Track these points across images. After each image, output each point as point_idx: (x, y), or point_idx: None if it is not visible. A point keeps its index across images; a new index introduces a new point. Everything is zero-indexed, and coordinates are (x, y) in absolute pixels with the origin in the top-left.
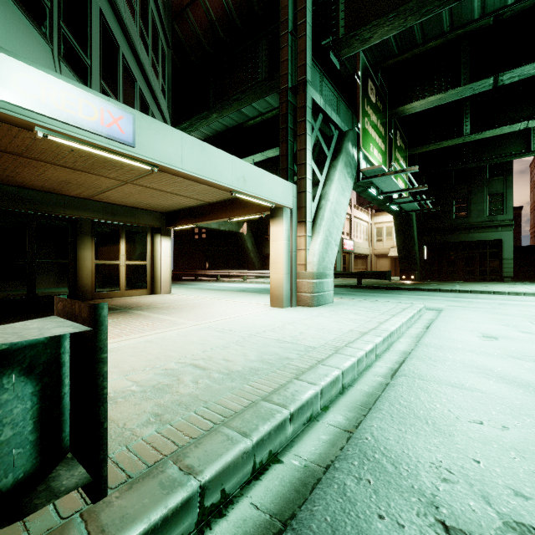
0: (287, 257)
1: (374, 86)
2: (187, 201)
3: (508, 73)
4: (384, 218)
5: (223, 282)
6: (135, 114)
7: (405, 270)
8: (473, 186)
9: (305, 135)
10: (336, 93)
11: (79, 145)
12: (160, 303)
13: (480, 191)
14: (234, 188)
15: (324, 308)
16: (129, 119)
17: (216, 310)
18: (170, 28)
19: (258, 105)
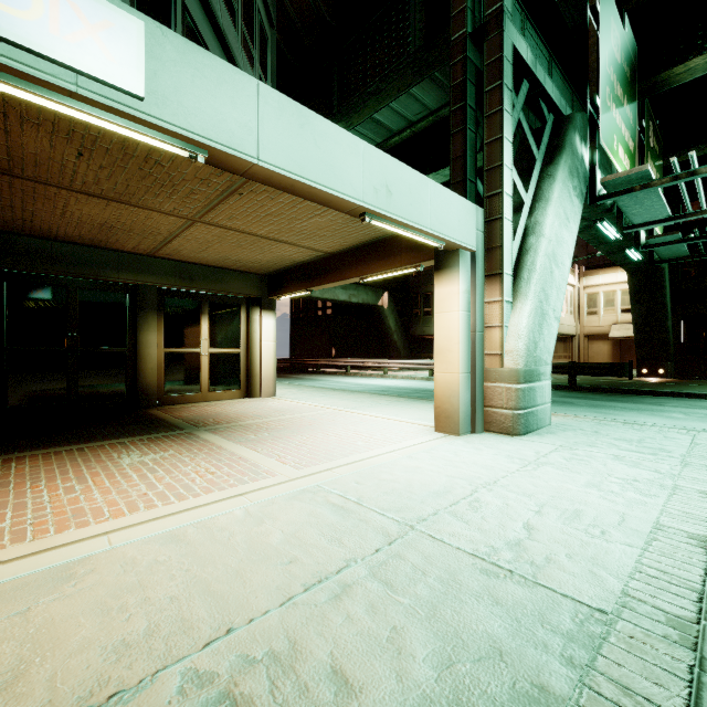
0: (465, 341)
1: (619, 33)
2: (295, 253)
3: None
4: (600, 279)
5: (355, 377)
6: (147, 27)
7: (646, 360)
8: None
9: (501, 113)
10: (547, 53)
11: (4, 83)
12: (251, 417)
13: None
14: (368, 206)
15: (541, 438)
16: (127, 32)
17: (336, 437)
18: None
19: (406, 110)
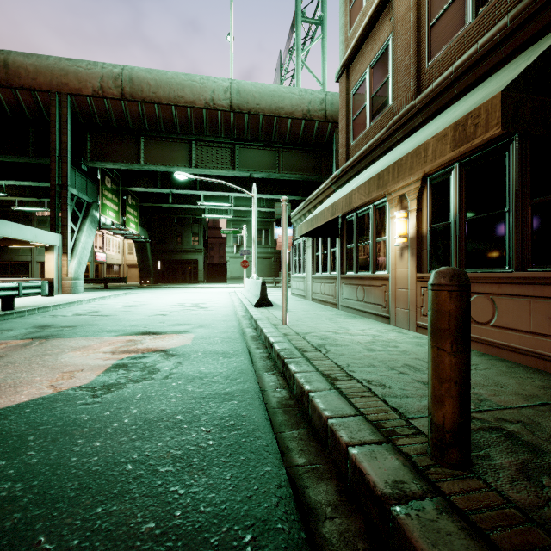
0: (56, 270)
1: (110, 178)
2: None
3: (175, 190)
4: None
5: None
6: None
7: (143, 277)
8: (185, 227)
9: (67, 211)
10: (86, 178)
11: None
12: None
13: (188, 230)
14: (32, 241)
15: (78, 294)
16: None
17: None
18: None
19: None
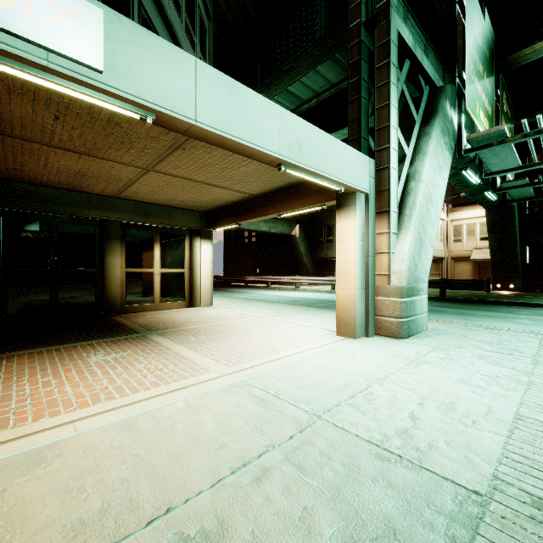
0: (360, 264)
1: (480, 23)
2: (227, 195)
3: None
4: (463, 214)
5: (274, 290)
6: (105, 14)
7: (500, 277)
8: None
9: (388, 85)
10: (423, 38)
11: None
12: (193, 323)
13: None
14: (284, 158)
15: (420, 341)
16: (89, 18)
17: (259, 339)
18: None
19: (314, 84)
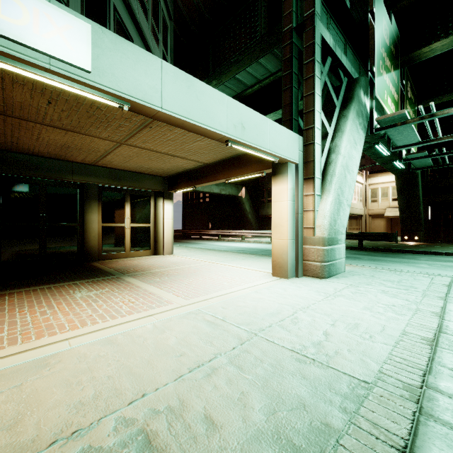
0: (291, 219)
1: (388, 27)
2: (185, 164)
3: None
4: (379, 179)
5: (223, 241)
6: (92, 28)
7: (407, 231)
8: None
9: (313, 78)
10: (343, 39)
11: (5, 63)
12: (157, 267)
13: None
14: (230, 136)
15: (338, 280)
16: (80, 31)
17: (211, 279)
18: (171, 0)
19: (256, 72)
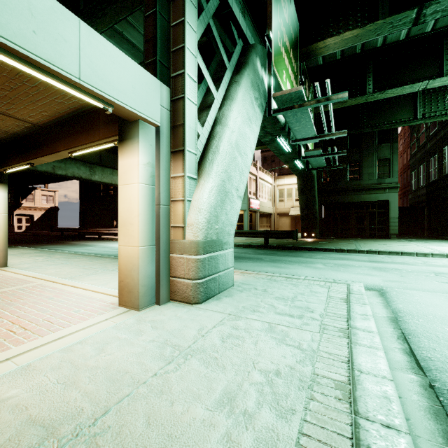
0: (148, 213)
1: (287, 2)
2: None
3: (434, 3)
4: (285, 181)
5: None
6: None
7: (306, 228)
8: (365, 152)
9: None
10: None
11: None
12: None
13: (370, 156)
14: None
15: (216, 304)
16: None
17: None
18: None
19: None
